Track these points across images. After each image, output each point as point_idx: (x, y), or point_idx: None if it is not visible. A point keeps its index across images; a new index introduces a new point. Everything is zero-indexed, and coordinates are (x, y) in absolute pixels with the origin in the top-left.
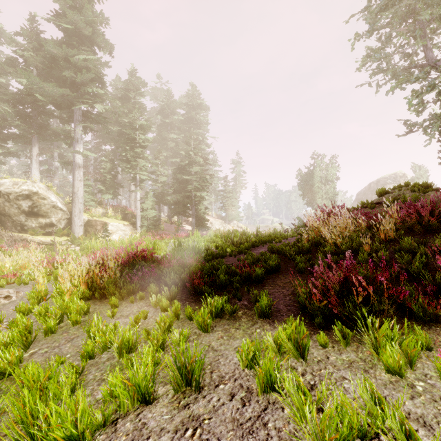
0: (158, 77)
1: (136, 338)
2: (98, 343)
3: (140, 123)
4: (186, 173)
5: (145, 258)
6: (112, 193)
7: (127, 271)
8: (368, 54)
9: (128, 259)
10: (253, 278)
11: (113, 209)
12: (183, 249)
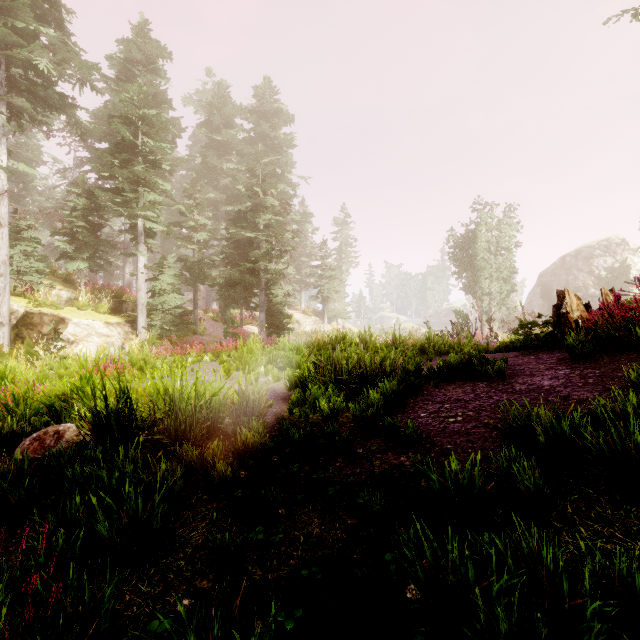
0: (209, 73)
1: None
2: None
3: (144, 112)
4: (248, 229)
5: None
6: (92, 259)
7: None
8: None
9: None
10: None
11: (93, 291)
12: (131, 417)
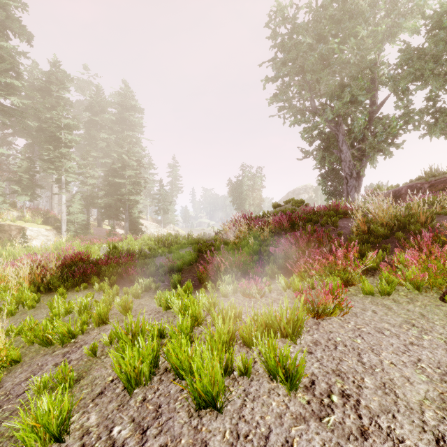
0: (85, 68)
1: (91, 303)
2: (61, 311)
3: (67, 122)
4: (119, 176)
5: (82, 259)
6: (30, 194)
7: (66, 271)
8: (277, 93)
9: (65, 261)
10: (174, 268)
11: (31, 212)
12: (118, 252)
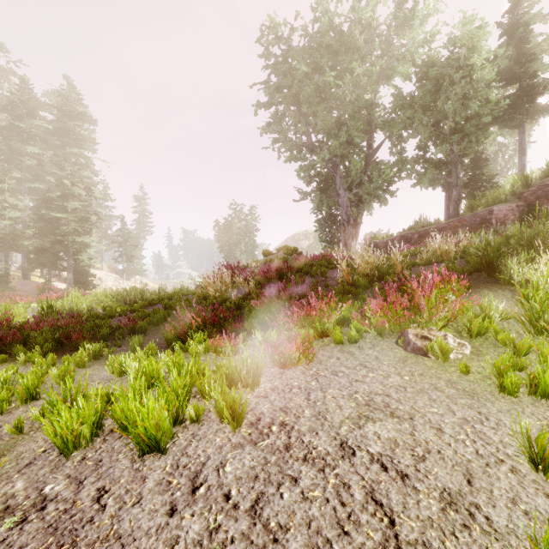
0: (2, 48)
1: (14, 377)
2: None
3: None
4: (57, 209)
5: None
6: None
7: None
8: (270, 122)
9: None
10: (136, 330)
11: None
12: (56, 312)
